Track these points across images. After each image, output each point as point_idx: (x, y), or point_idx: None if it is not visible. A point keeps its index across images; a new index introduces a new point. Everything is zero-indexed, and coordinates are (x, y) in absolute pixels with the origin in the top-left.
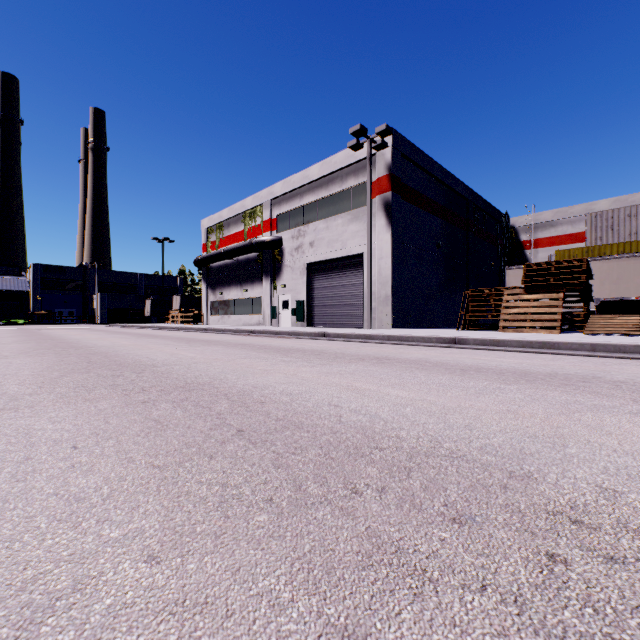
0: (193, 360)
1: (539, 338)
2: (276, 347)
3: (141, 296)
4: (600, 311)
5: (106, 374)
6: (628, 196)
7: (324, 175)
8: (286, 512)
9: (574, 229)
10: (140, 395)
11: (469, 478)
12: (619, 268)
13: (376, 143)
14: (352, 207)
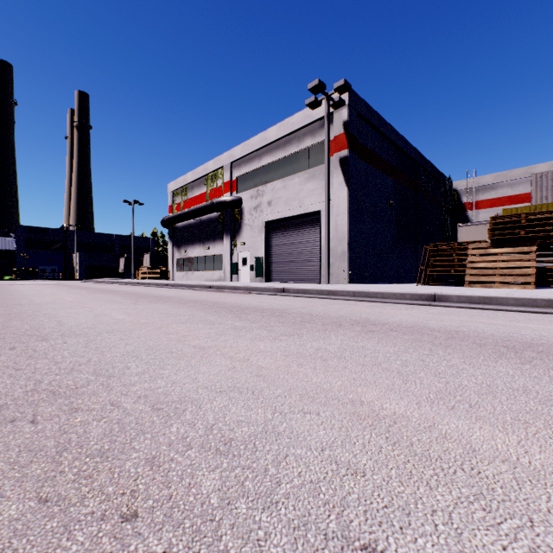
0: (113, 326)
1: (534, 295)
2: (230, 305)
3: (116, 255)
4: None
5: None
6: None
7: (282, 136)
8: None
9: (514, 191)
10: None
11: None
12: None
13: (333, 100)
14: (309, 166)
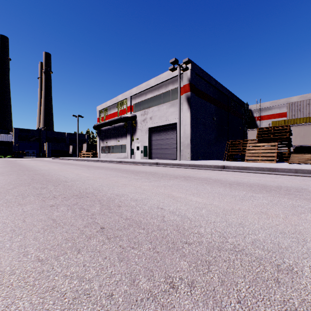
0: (87, 178)
1: (267, 166)
2: (132, 170)
3: (67, 144)
4: (295, 151)
5: (38, 187)
6: (307, 94)
7: (157, 84)
8: (121, 310)
9: (280, 111)
10: (51, 201)
11: (251, 272)
12: (304, 130)
13: (183, 67)
14: (171, 100)
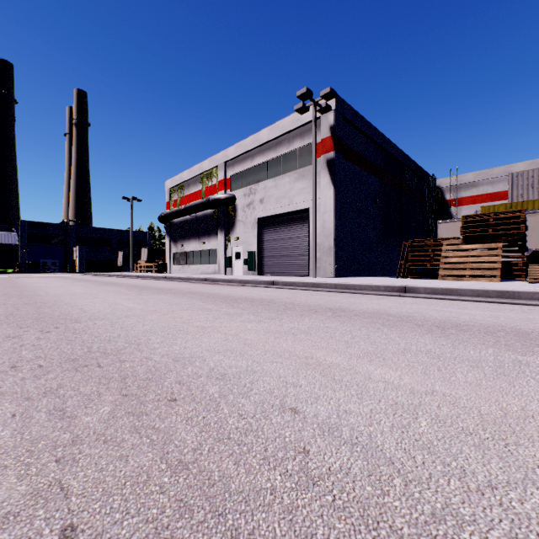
0: (128, 312)
1: (491, 287)
2: (224, 296)
3: (115, 249)
4: (531, 260)
5: (2, 334)
6: None
7: (273, 138)
8: None
9: (494, 189)
10: None
11: None
12: None
13: (321, 106)
14: (298, 167)
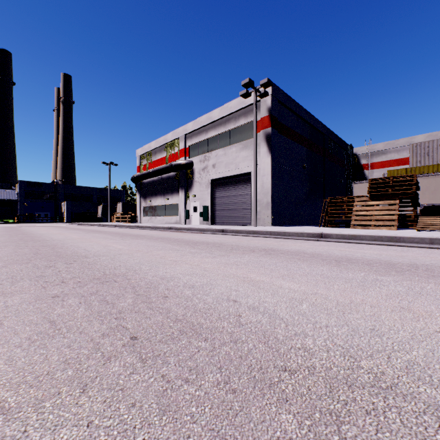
0: (119, 251)
1: (386, 233)
2: (186, 240)
3: (95, 203)
4: (423, 213)
5: (41, 265)
6: (438, 132)
7: (223, 116)
8: None
9: (399, 156)
10: (56, 288)
11: None
12: (436, 182)
13: (260, 92)
14: (243, 139)
